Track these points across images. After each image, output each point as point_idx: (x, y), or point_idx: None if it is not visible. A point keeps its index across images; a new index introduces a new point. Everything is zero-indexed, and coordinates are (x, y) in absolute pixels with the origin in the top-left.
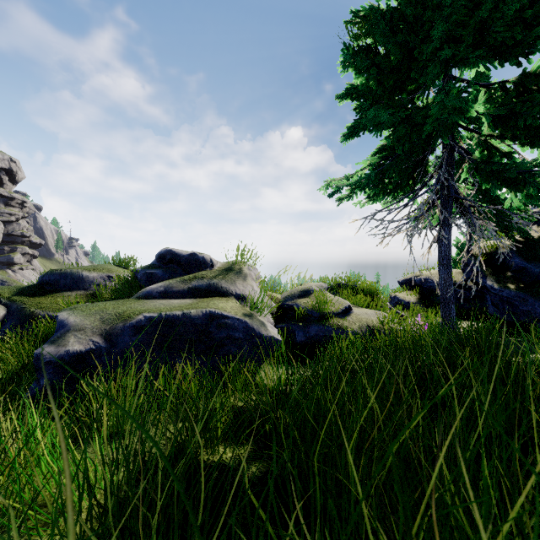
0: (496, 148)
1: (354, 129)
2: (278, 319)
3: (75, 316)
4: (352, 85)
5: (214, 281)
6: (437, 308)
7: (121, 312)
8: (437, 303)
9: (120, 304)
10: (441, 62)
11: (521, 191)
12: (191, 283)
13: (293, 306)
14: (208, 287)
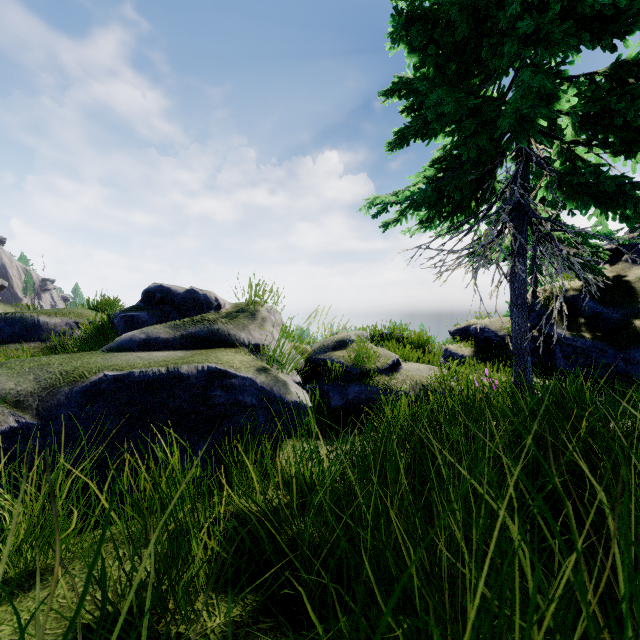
0: (583, 158)
1: (404, 134)
2: (307, 377)
3: None
4: (401, 76)
5: (219, 326)
6: (496, 362)
7: (69, 370)
8: (496, 356)
9: (74, 358)
10: (520, 40)
11: (614, 211)
12: (186, 329)
13: (326, 361)
14: (210, 334)
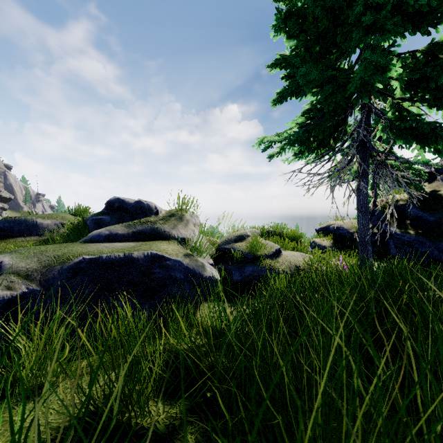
0: (407, 110)
1: (283, 94)
2: (217, 261)
3: (10, 259)
4: (282, 54)
5: (158, 226)
6: (348, 251)
7: (60, 254)
8: (348, 247)
9: (62, 247)
10: (363, 29)
11: (429, 146)
12: (136, 228)
13: (230, 249)
14: (152, 231)
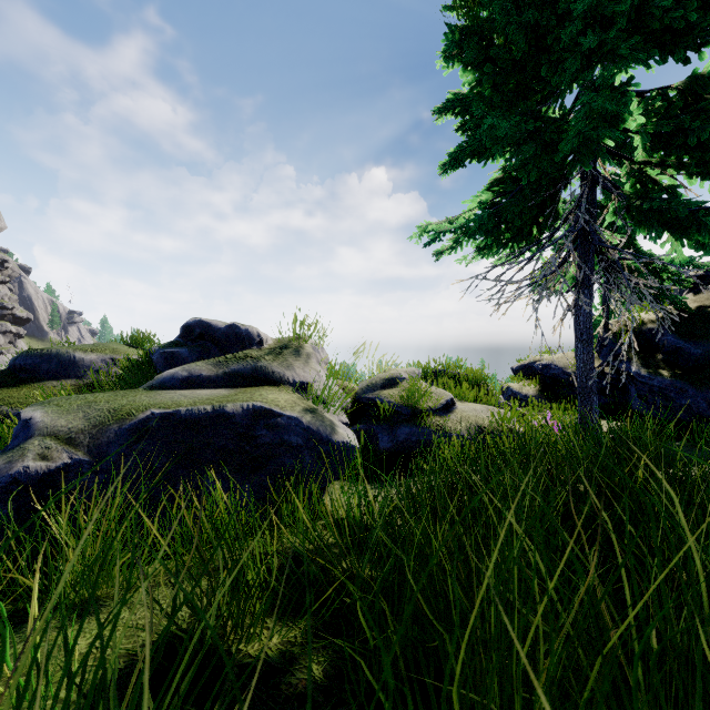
0: (655, 180)
1: (459, 155)
2: (354, 418)
3: (44, 414)
4: (456, 93)
5: (262, 363)
6: (564, 403)
7: (117, 408)
8: (564, 396)
9: (119, 396)
10: (583, 55)
11: (689, 238)
12: (229, 367)
13: (374, 400)
14: (254, 372)
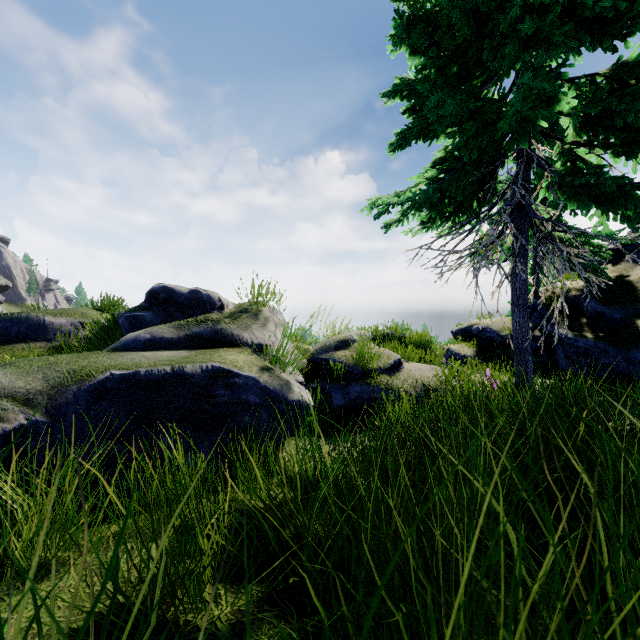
0: (584, 159)
1: (406, 135)
2: (309, 377)
3: (3, 376)
4: (403, 78)
5: (222, 326)
6: (498, 362)
7: (77, 369)
8: (498, 356)
9: (81, 357)
10: (521, 42)
11: (615, 211)
12: (190, 329)
13: (328, 361)
14: (214, 334)
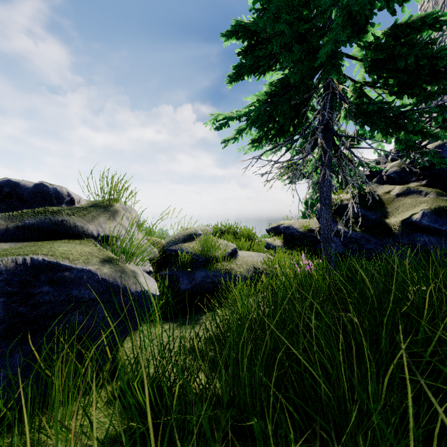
0: (370, 96)
1: (240, 70)
2: (161, 266)
3: None
4: (239, 20)
5: (64, 217)
6: (298, 250)
7: None
8: (297, 246)
9: None
10: None
11: (392, 135)
12: (23, 220)
13: (177, 251)
14: (53, 225)
